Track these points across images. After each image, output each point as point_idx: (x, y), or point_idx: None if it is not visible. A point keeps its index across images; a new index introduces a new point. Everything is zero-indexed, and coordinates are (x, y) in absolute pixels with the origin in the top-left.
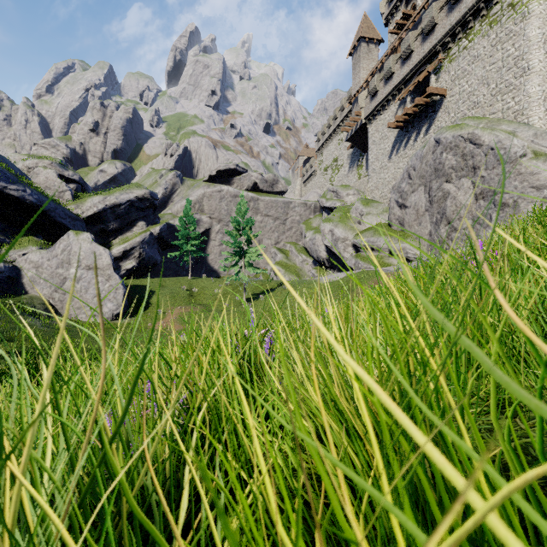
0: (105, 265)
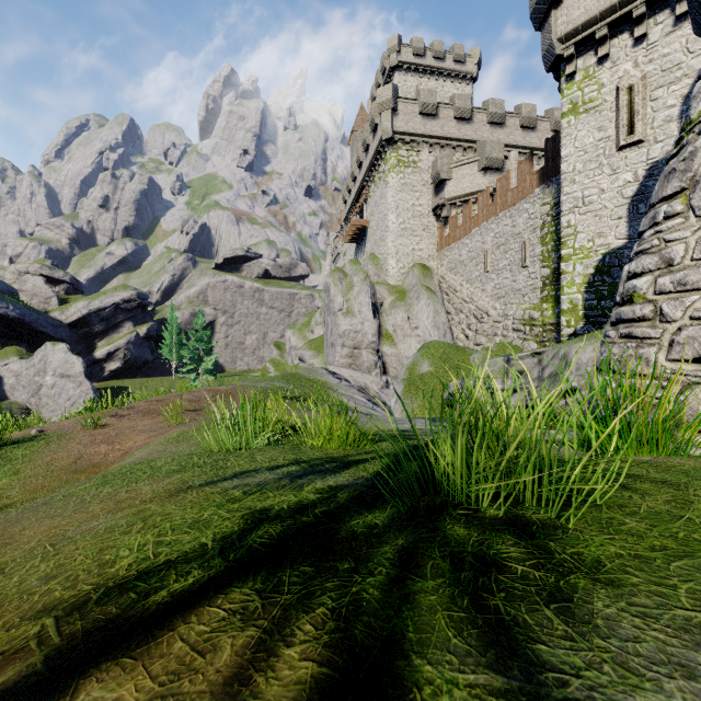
0: (78, 373)
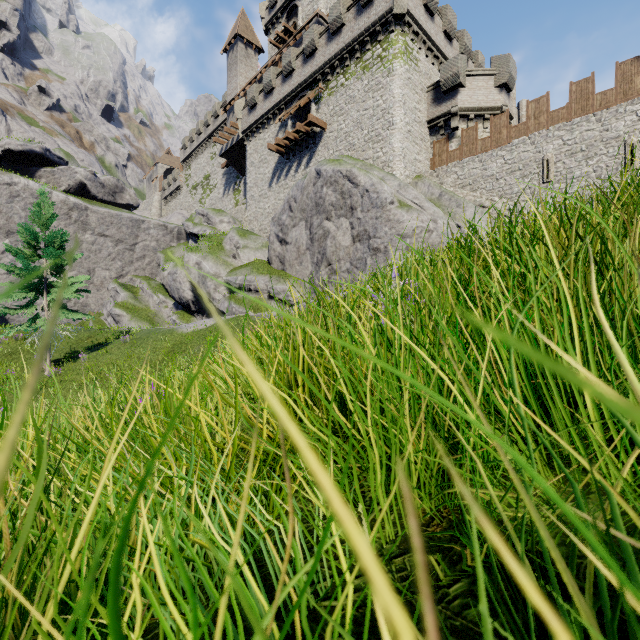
0: None
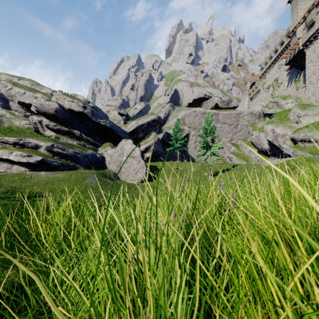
0: (137, 155)
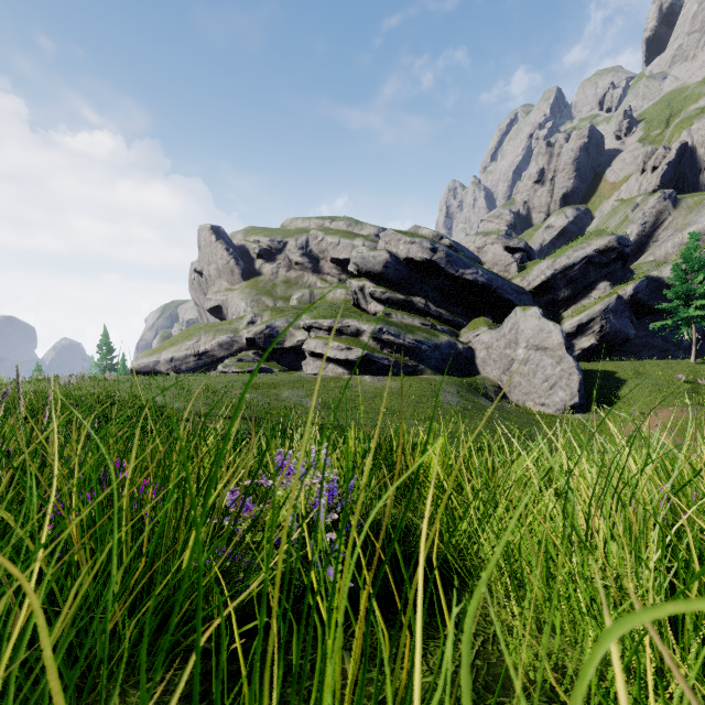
0: (555, 344)
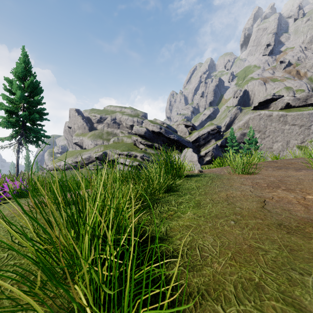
0: (195, 160)
